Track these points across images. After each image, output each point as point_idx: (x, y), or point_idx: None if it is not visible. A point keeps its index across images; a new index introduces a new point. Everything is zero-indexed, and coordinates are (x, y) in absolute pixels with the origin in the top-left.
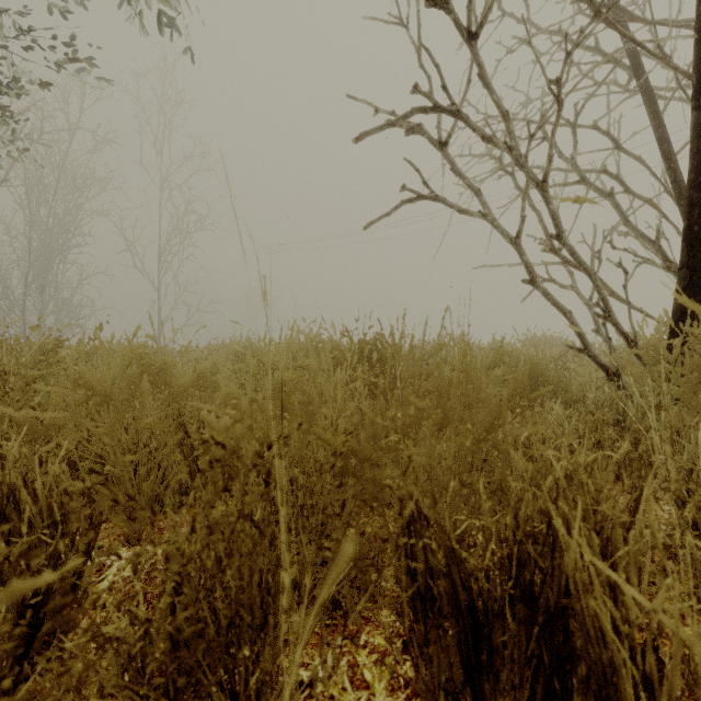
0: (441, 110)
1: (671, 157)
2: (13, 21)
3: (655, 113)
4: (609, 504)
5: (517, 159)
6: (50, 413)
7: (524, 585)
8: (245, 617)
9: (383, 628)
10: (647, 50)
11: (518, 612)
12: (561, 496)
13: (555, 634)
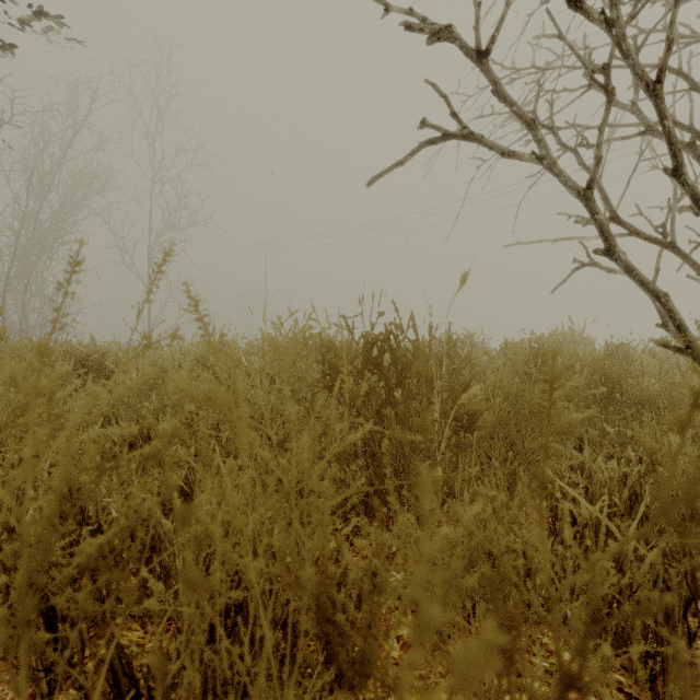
0: None
1: None
2: None
3: None
4: None
5: (618, 42)
6: None
7: None
8: None
9: None
10: None
11: None
12: None
13: None
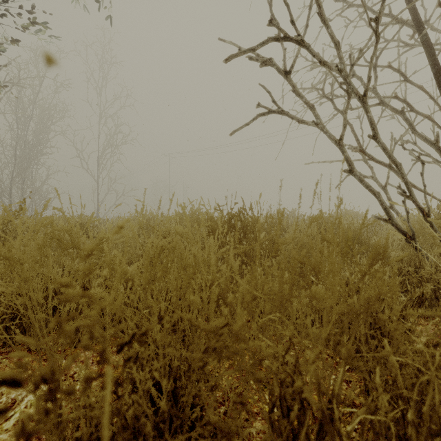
0: (290, 39)
1: None
2: None
3: (432, 55)
4: None
5: (345, 78)
6: None
7: None
8: None
9: None
10: None
11: None
12: None
13: None
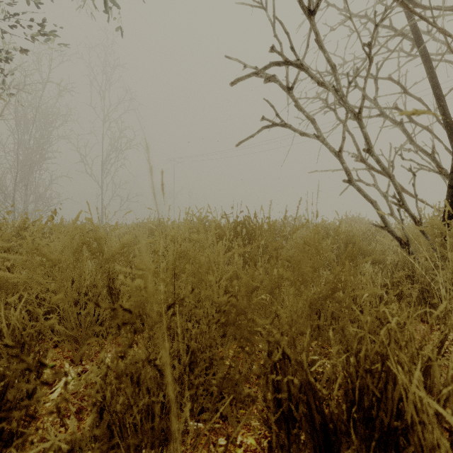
0: (290, 63)
1: (441, 98)
2: (4, 10)
3: (430, 69)
4: (429, 348)
5: (341, 97)
6: (14, 274)
7: (363, 410)
8: (148, 449)
9: (253, 430)
10: (430, 23)
11: (359, 431)
12: (392, 343)
13: (388, 448)
